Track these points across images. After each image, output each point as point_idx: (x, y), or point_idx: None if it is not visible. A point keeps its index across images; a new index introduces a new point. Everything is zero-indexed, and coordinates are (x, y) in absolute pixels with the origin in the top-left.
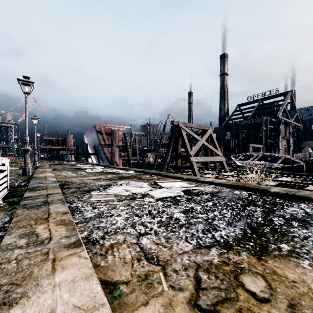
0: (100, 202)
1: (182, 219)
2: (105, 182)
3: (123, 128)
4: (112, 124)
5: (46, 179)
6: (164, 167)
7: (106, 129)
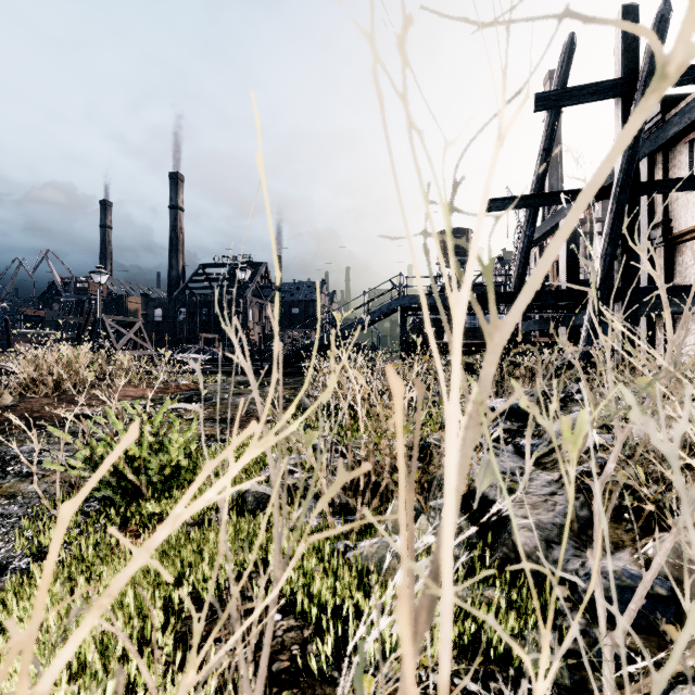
0: None
1: None
2: None
3: None
4: None
5: None
6: None
7: None
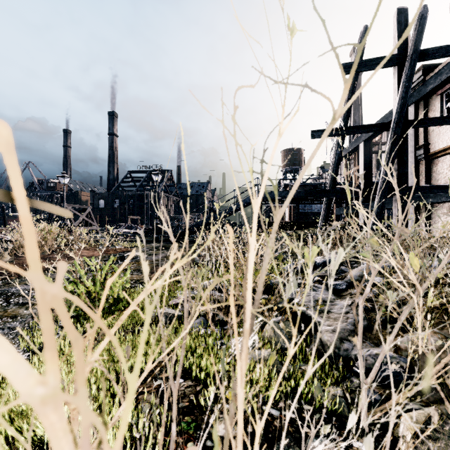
0: None
1: None
2: None
3: None
4: None
5: None
6: None
7: None
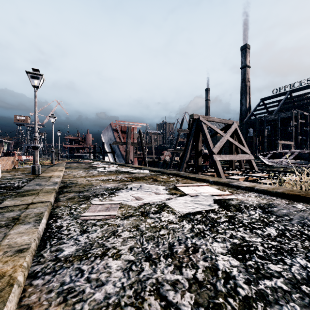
0: (96, 219)
1: (240, 279)
2: (113, 184)
3: (139, 125)
4: (127, 122)
5: (48, 180)
6: (182, 166)
7: (122, 127)
